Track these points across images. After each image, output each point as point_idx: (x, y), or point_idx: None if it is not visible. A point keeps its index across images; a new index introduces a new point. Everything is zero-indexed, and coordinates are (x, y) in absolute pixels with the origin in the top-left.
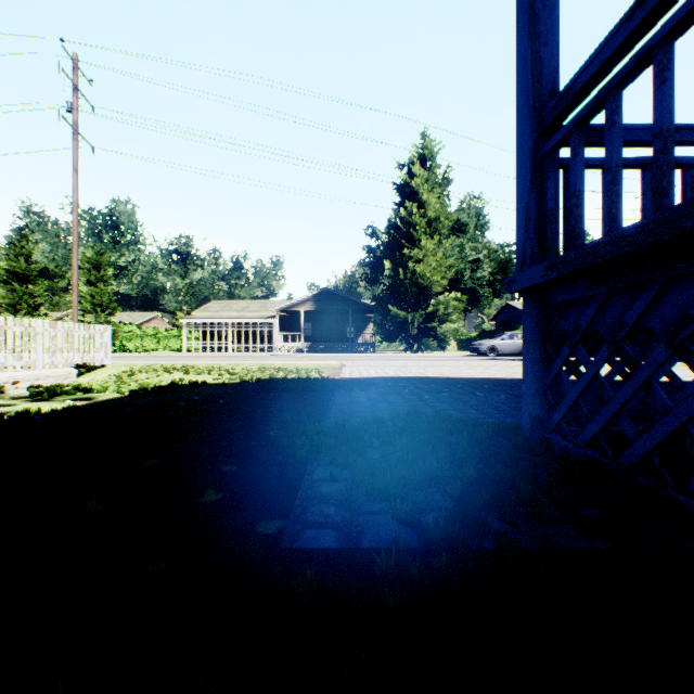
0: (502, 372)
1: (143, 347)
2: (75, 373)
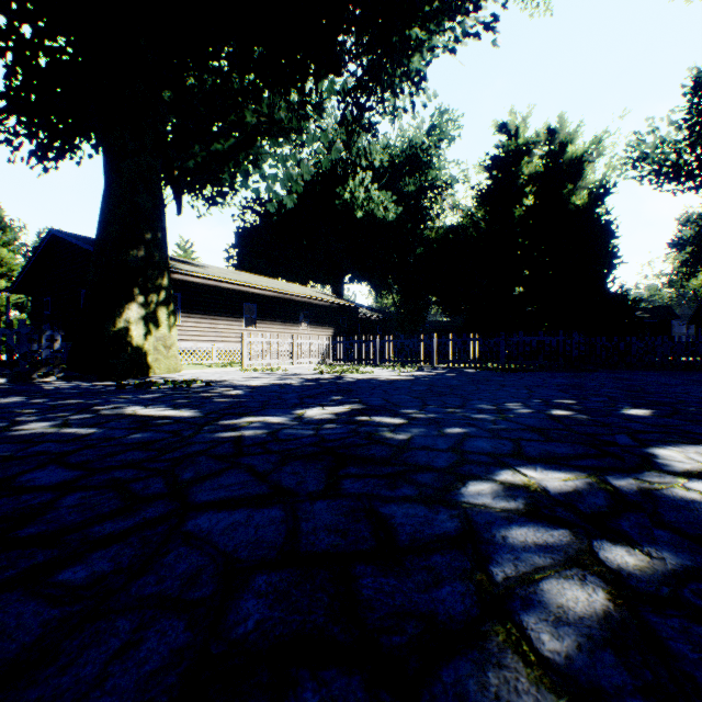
0: None
1: None
2: None
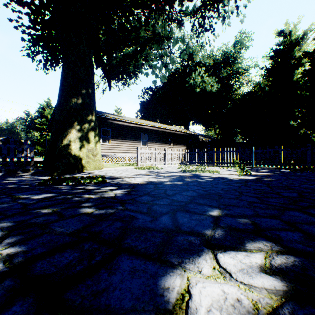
0: None
1: None
2: None
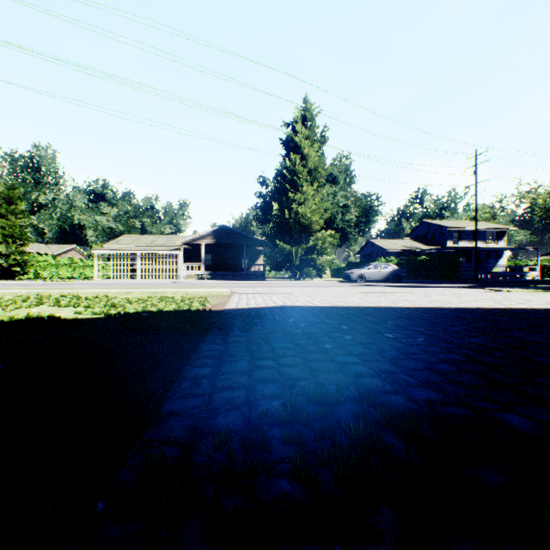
0: (383, 299)
1: (58, 275)
2: None
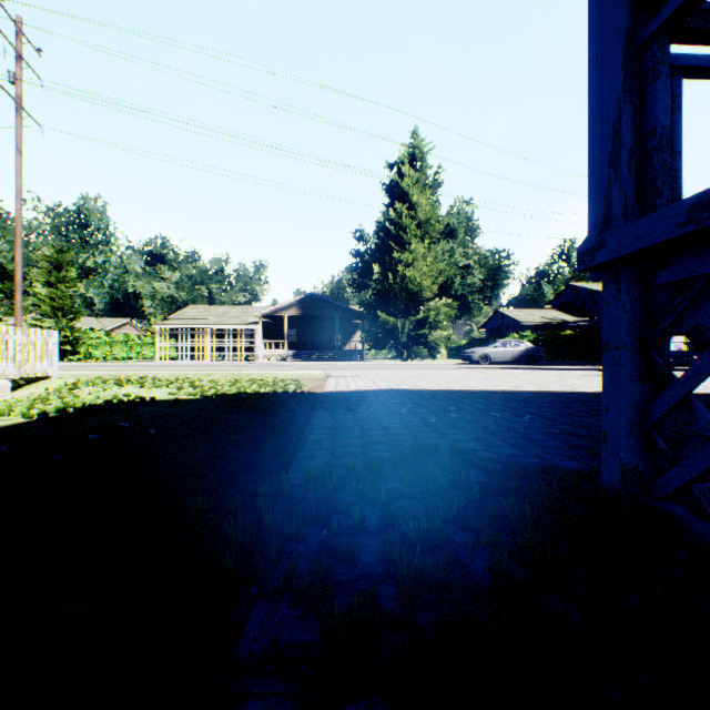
0: (505, 383)
1: (113, 355)
2: (8, 386)
